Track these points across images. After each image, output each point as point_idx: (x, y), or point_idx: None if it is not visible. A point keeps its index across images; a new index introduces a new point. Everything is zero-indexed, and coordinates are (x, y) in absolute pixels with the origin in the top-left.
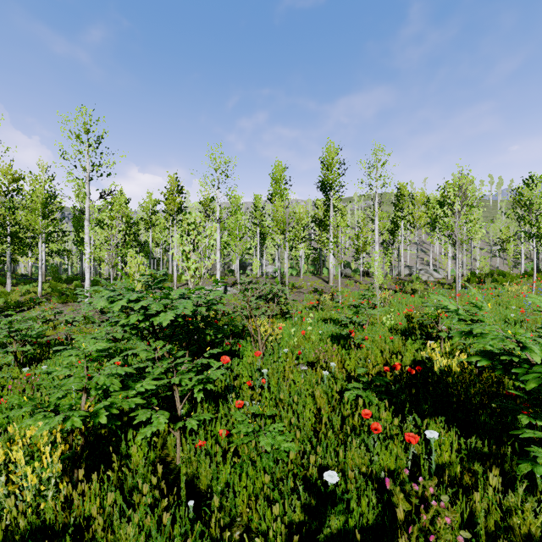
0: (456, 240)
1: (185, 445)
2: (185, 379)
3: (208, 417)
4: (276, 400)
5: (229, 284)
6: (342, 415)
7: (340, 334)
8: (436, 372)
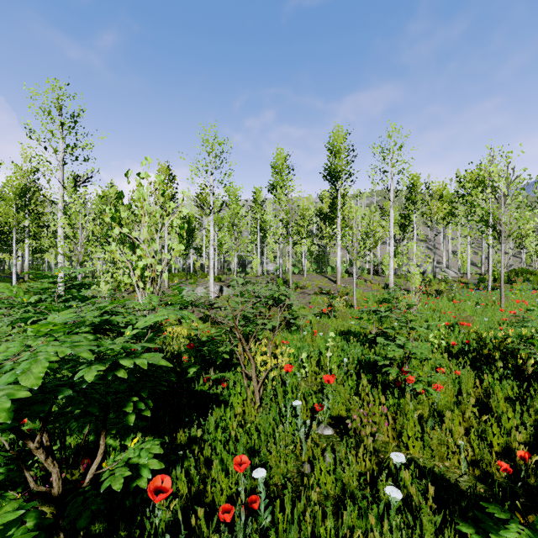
0: (500, 230)
1: None
2: None
3: None
4: None
5: (226, 284)
6: None
7: (374, 362)
8: None
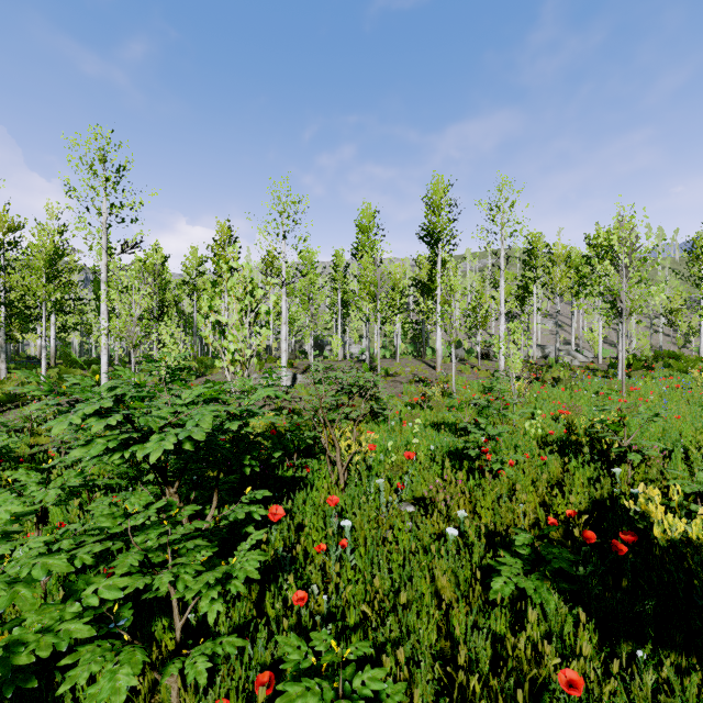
0: (622, 308)
1: (189, 700)
2: (184, 575)
3: (233, 647)
4: (366, 585)
5: (299, 370)
6: (493, 632)
7: (463, 449)
8: (658, 540)
